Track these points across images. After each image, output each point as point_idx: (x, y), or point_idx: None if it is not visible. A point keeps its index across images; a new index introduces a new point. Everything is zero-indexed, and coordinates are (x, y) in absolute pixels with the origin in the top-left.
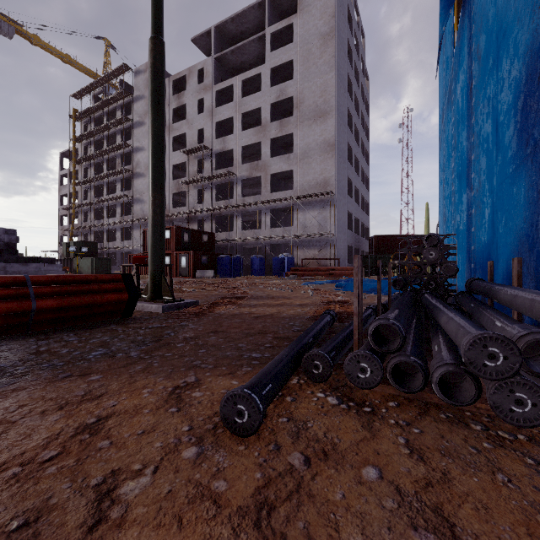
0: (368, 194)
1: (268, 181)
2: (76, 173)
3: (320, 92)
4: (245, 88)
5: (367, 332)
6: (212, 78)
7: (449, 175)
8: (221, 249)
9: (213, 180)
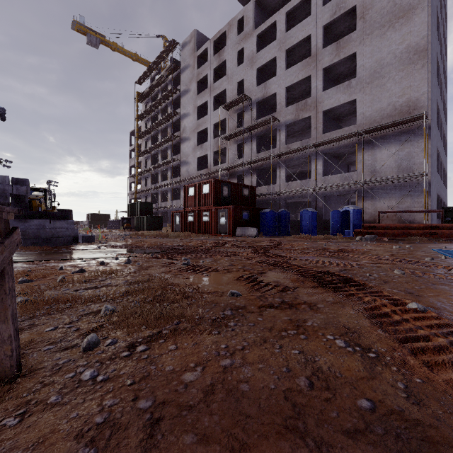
0: (446, 131)
1: (320, 120)
2: (139, 146)
3: None
4: (289, 24)
5: None
6: (252, 24)
7: None
8: (261, 204)
9: (254, 132)
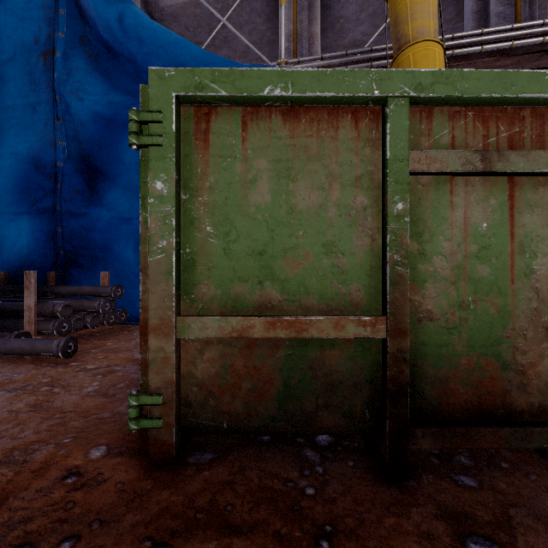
0: None
1: None
2: None
3: None
4: None
5: (57, 311)
6: None
7: None
8: None
9: None
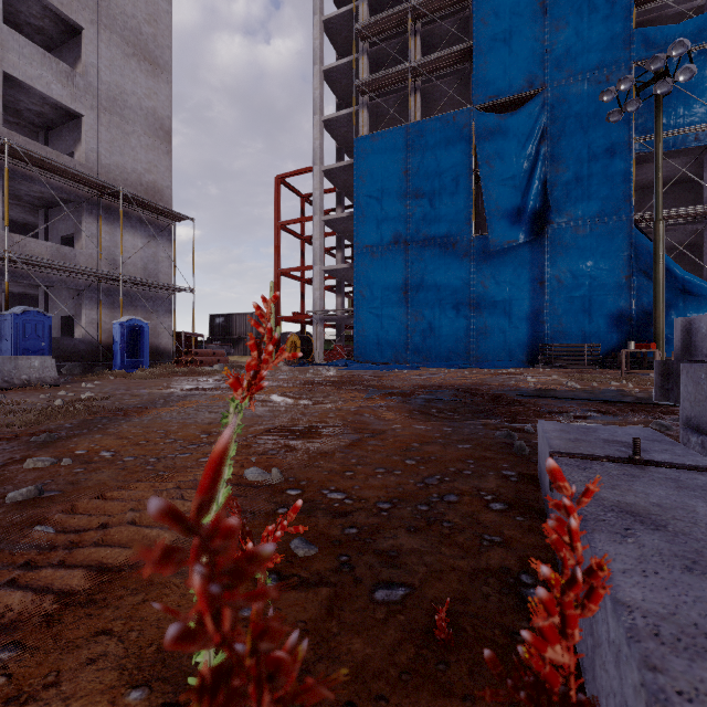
0: None
1: None
2: None
3: (147, 11)
4: None
5: None
6: None
7: (450, 296)
8: None
9: None
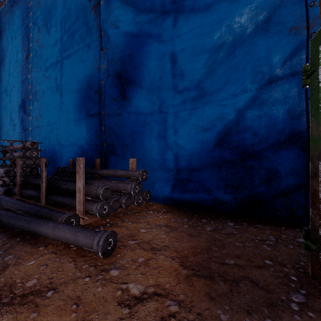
0: None
1: None
2: None
3: None
4: None
5: (99, 193)
6: None
7: None
8: None
9: None
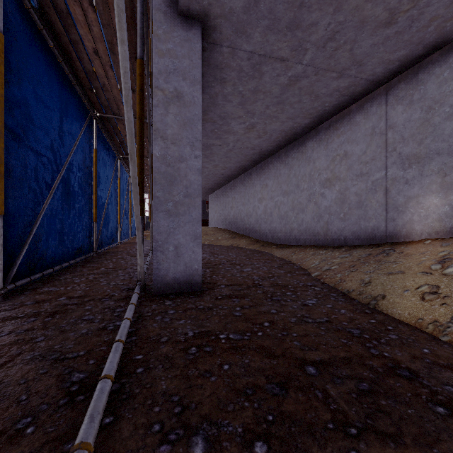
0: None
1: None
2: None
3: None
4: None
5: None
6: None
7: None
8: None
9: None
